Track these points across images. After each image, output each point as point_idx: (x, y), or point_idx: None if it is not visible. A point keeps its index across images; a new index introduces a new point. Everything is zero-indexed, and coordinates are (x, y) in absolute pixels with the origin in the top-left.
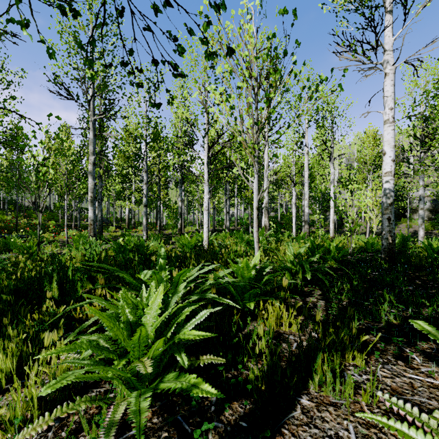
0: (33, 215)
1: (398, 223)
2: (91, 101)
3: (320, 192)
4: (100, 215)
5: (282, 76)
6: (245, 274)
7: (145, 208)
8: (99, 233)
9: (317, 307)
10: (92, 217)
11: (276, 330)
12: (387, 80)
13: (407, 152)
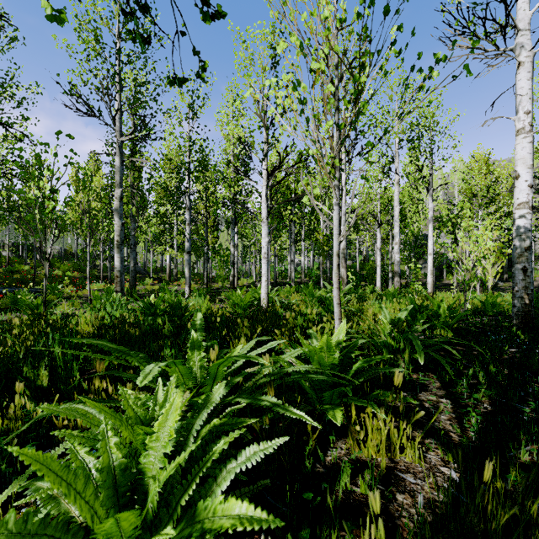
0: (56, 265)
1: None
2: (117, 118)
3: (412, 234)
4: (133, 265)
5: (379, 51)
6: (324, 359)
7: (187, 256)
8: (132, 287)
9: (440, 413)
10: (119, 266)
11: (380, 460)
12: (521, 72)
13: (537, 179)
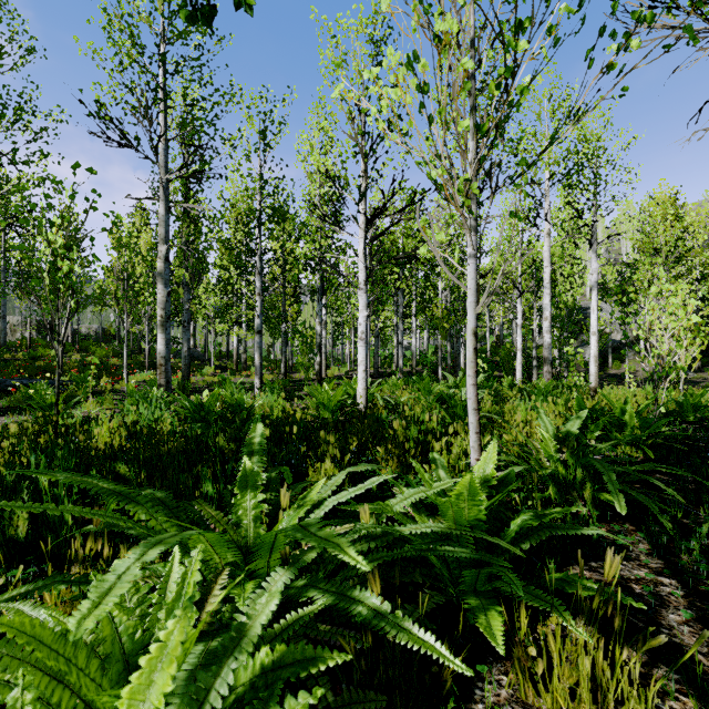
0: (91, 349)
1: None
2: (162, 150)
3: (565, 307)
4: (186, 349)
5: None
6: (462, 511)
7: (257, 337)
8: (185, 378)
9: (666, 607)
10: (164, 351)
11: None
12: None
13: None
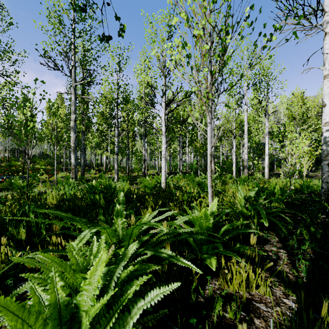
0: (37, 161)
1: (320, 167)
2: (73, 71)
3: (255, 143)
4: (83, 161)
5: (238, 22)
6: (203, 223)
7: (116, 156)
8: (82, 175)
9: (280, 259)
10: (74, 162)
11: (241, 293)
12: (327, 39)
13: None
